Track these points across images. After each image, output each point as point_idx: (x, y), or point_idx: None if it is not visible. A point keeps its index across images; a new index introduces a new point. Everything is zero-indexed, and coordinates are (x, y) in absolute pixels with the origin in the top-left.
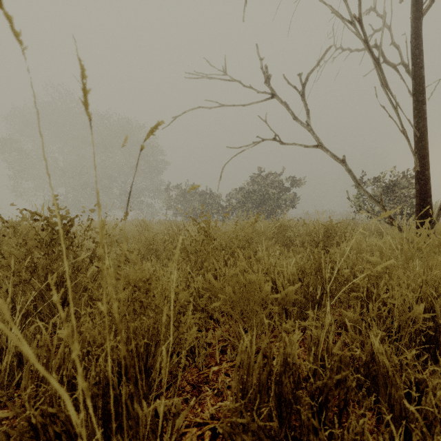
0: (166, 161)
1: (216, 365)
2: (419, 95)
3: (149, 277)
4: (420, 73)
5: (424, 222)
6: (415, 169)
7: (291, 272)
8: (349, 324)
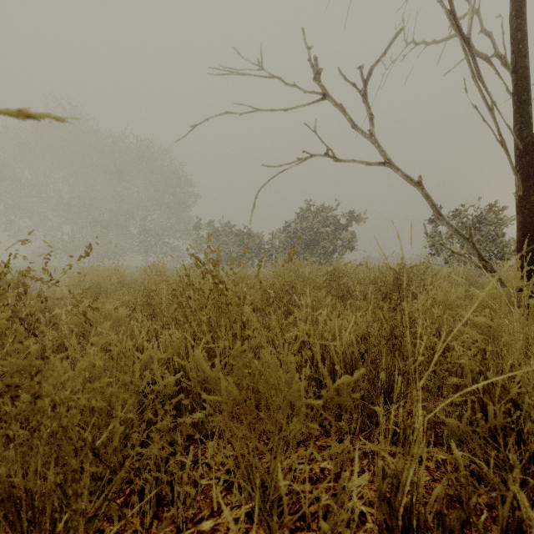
0: (196, 194)
1: (211, 517)
2: (523, 93)
3: (38, 368)
4: (524, 63)
5: (529, 265)
6: (517, 193)
7: (348, 341)
8: (459, 455)
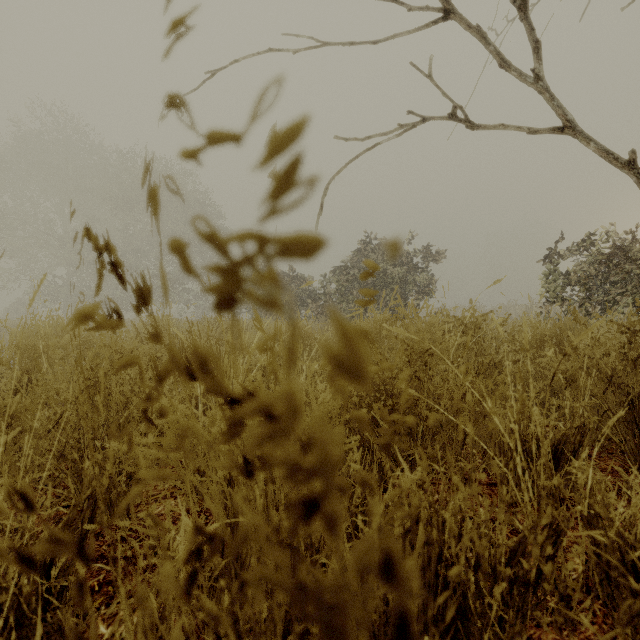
0: (226, 228)
1: None
2: None
3: None
4: None
5: None
6: None
7: None
8: None
